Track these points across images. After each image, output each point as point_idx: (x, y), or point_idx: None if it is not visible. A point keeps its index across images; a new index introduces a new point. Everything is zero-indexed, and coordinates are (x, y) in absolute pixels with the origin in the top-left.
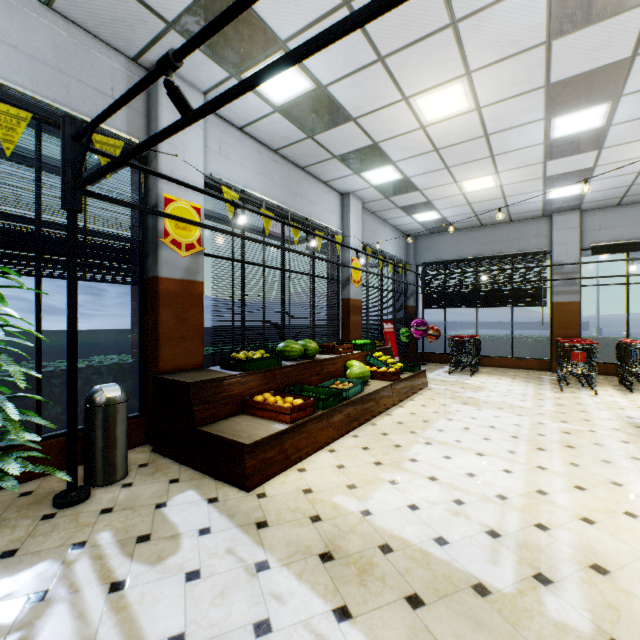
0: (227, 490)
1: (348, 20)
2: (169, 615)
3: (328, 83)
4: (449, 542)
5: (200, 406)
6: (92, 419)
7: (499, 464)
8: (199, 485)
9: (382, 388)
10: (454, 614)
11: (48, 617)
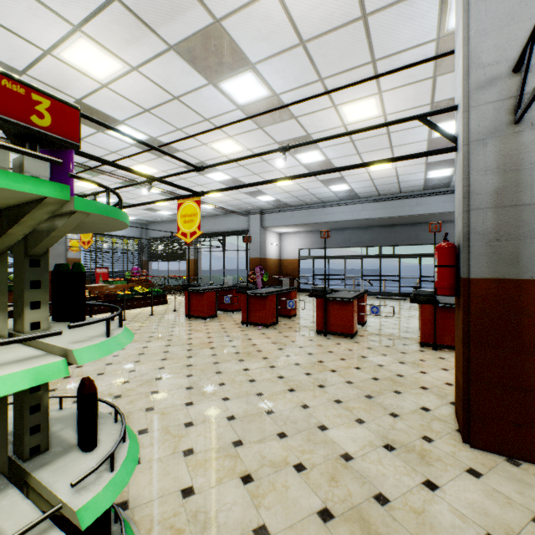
0: None
1: None
2: None
3: None
4: None
5: None
6: None
7: None
8: None
9: None
10: None
11: None
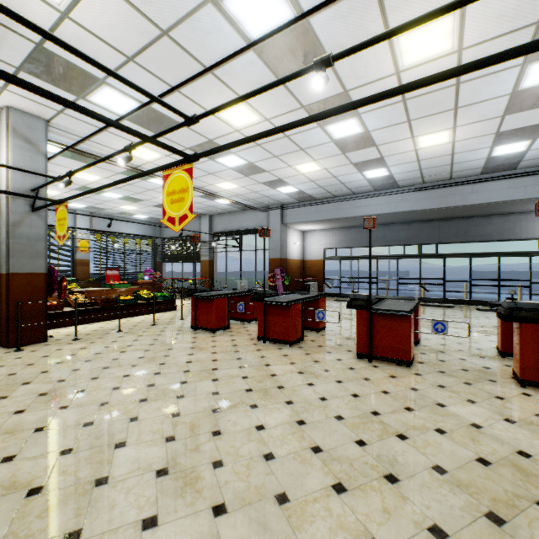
0: None
1: None
2: None
3: None
4: None
5: None
6: None
7: None
8: None
9: None
10: None
11: None
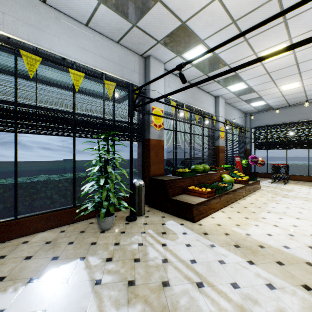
0: (185, 221)
1: (265, 56)
2: (186, 254)
3: (219, 52)
4: (290, 248)
5: (170, 189)
6: (135, 191)
7: (309, 223)
8: (173, 219)
9: (240, 187)
10: (298, 269)
11: (148, 249)
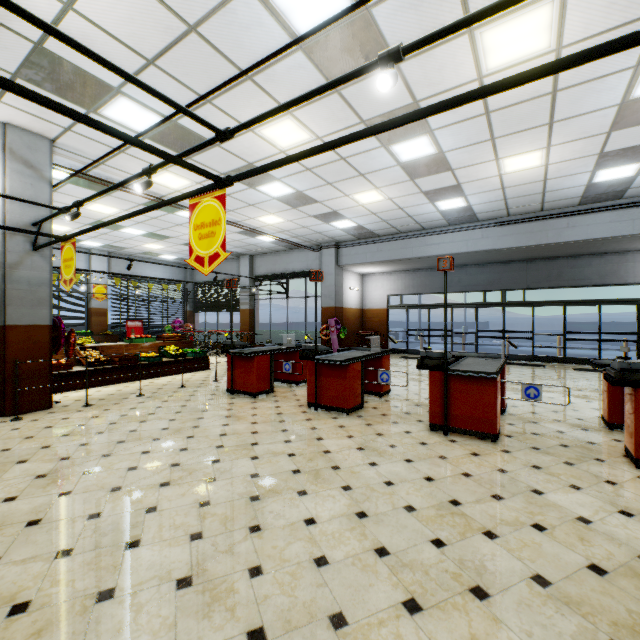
0: None
1: None
2: None
3: None
4: None
5: None
6: None
7: None
8: None
9: None
10: None
11: None
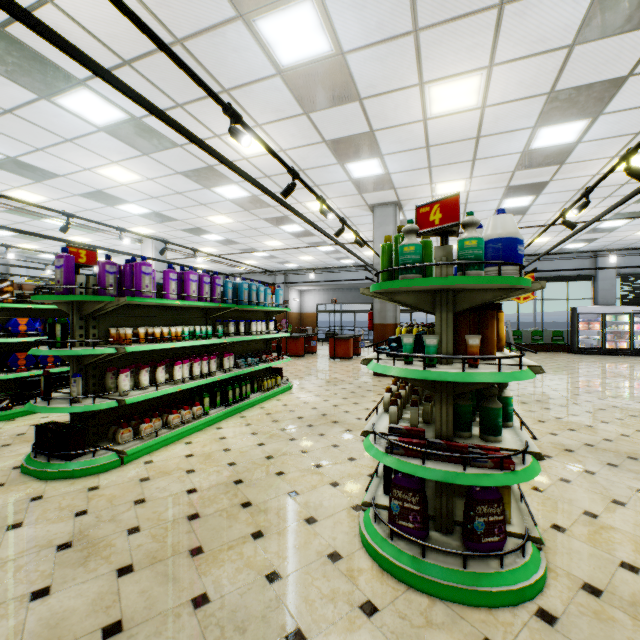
0: None
1: None
2: None
3: None
4: None
5: None
6: None
7: None
8: None
9: None
10: None
11: None
